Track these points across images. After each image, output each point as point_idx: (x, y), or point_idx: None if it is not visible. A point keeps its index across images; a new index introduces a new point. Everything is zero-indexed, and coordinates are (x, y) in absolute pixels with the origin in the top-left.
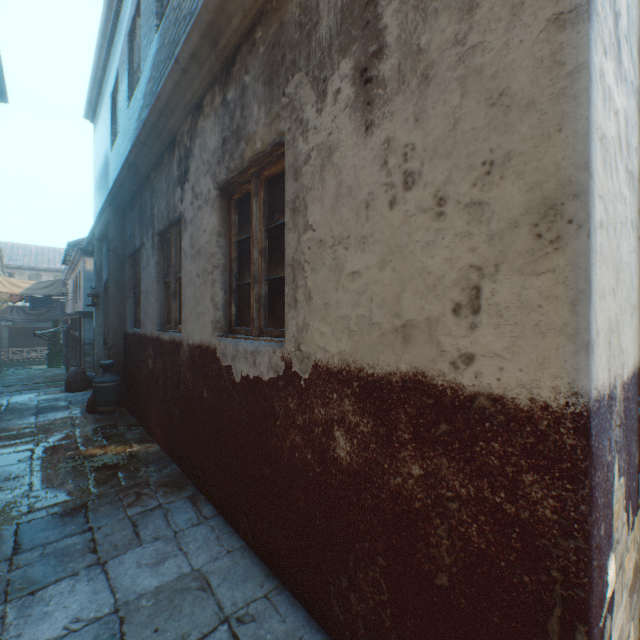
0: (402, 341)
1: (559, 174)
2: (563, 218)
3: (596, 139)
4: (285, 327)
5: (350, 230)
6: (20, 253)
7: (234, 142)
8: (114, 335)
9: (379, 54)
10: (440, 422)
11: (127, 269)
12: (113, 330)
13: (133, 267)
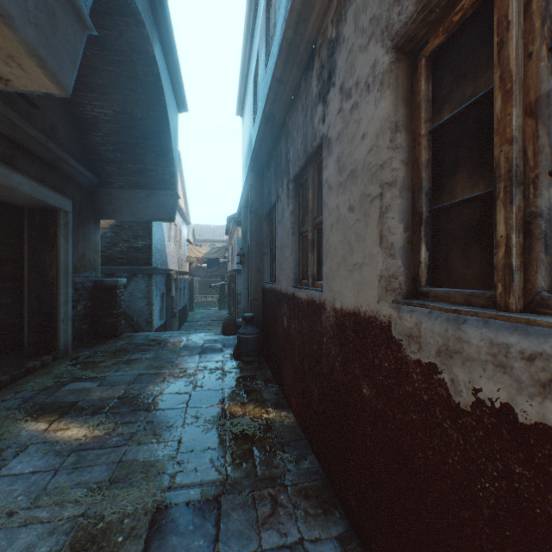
0: None
1: None
2: None
3: None
4: None
5: None
6: (204, 231)
7: None
8: (254, 289)
9: None
10: None
11: (264, 227)
12: (253, 285)
13: (269, 225)
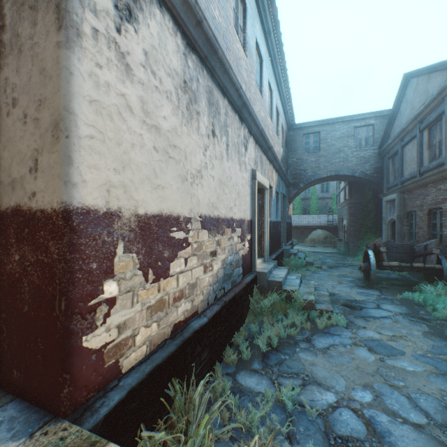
0: (12, 190)
1: (59, 110)
2: (60, 129)
3: (84, 100)
4: None
5: None
6: None
7: None
8: None
9: (3, 29)
10: (26, 228)
11: None
12: None
13: None
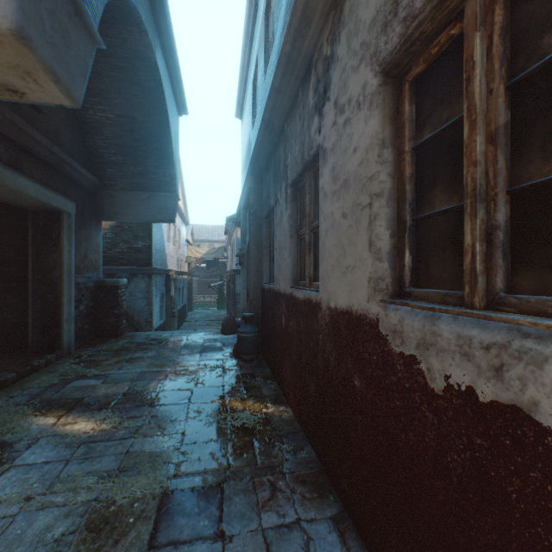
0: None
1: None
2: None
3: None
4: None
5: None
6: (203, 231)
7: None
8: (253, 289)
9: None
10: None
11: (263, 229)
12: (253, 285)
13: (268, 227)
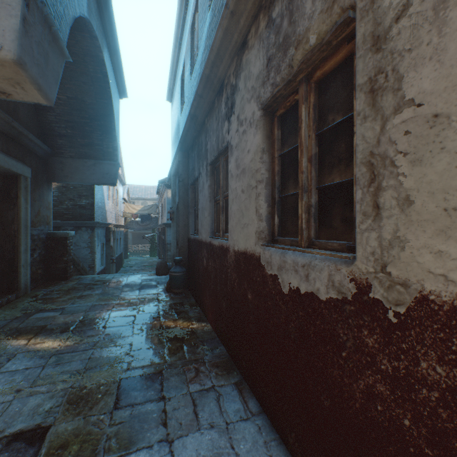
0: None
1: None
2: None
3: None
4: (356, 240)
5: None
6: (137, 190)
7: (280, 55)
8: (182, 239)
9: None
10: None
11: (190, 193)
12: (181, 236)
13: (193, 192)
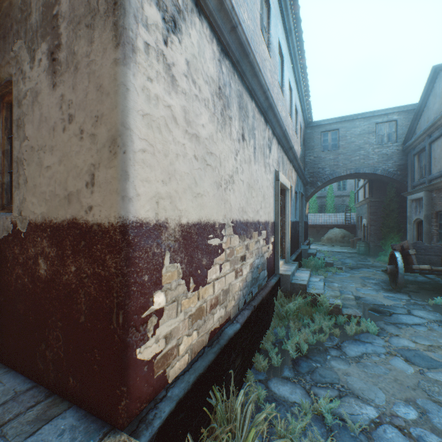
0: (68, 203)
1: (116, 126)
2: (117, 145)
3: (137, 115)
4: (13, 201)
5: (47, 142)
6: None
7: None
8: None
9: (59, 47)
10: (82, 241)
11: None
12: None
13: None
